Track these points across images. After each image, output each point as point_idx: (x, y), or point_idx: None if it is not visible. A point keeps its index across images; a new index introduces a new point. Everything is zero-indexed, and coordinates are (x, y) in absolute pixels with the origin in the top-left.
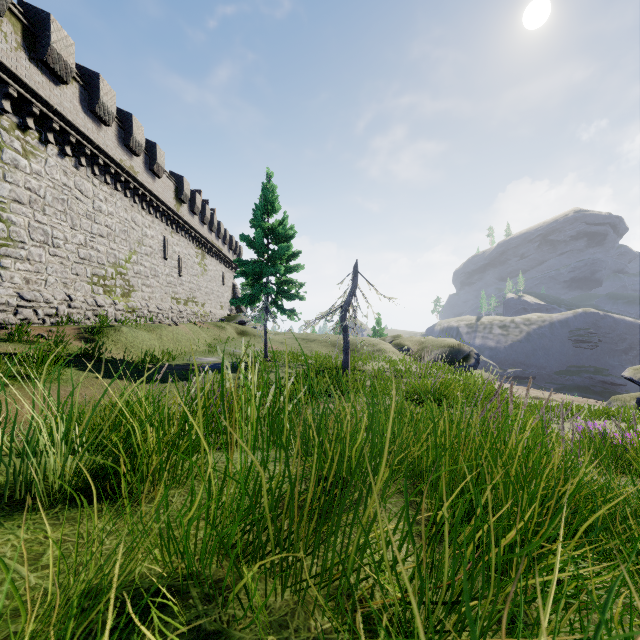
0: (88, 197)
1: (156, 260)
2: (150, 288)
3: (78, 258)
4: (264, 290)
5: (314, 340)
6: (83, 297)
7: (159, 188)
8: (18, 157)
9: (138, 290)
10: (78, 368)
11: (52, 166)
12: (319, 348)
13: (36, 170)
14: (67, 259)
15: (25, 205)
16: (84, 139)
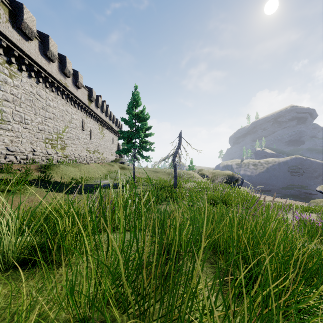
0: (43, 98)
1: (78, 131)
2: (75, 145)
3: (38, 130)
4: (133, 146)
5: (159, 171)
6: (40, 150)
7: (80, 94)
8: (7, 78)
9: (69, 146)
10: (36, 186)
11: (24, 82)
12: (161, 175)
13: (16, 84)
14: (32, 130)
15: (10, 102)
16: (41, 69)
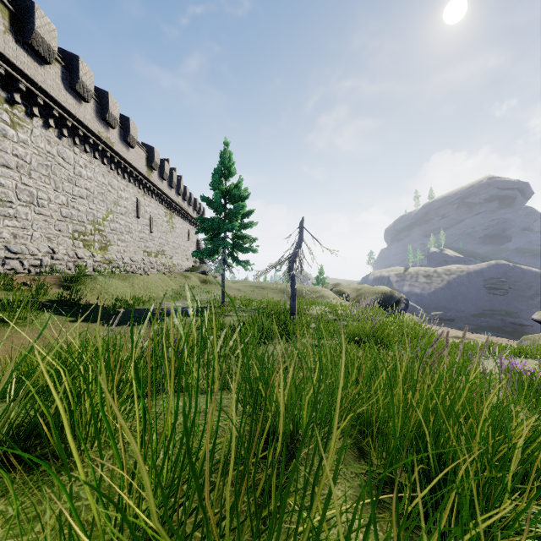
0: (69, 163)
1: (130, 219)
2: (125, 243)
3: (61, 216)
4: (222, 244)
5: (266, 287)
6: (65, 250)
7: (132, 157)
8: (6, 127)
9: (114, 244)
10: (54, 312)
11: (37, 136)
12: (270, 294)
13: (23, 139)
14: (51, 217)
15: (13, 169)
16: (66, 113)
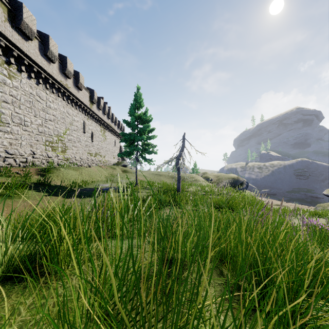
0: (43, 100)
1: (79, 133)
2: (76, 148)
3: (38, 132)
4: (135, 149)
5: (162, 175)
6: (40, 152)
7: (81, 96)
8: (6, 78)
9: (70, 149)
10: (35, 190)
11: (24, 83)
12: (164, 179)
13: (15, 85)
14: (32, 132)
15: (9, 104)
16: (41, 69)
